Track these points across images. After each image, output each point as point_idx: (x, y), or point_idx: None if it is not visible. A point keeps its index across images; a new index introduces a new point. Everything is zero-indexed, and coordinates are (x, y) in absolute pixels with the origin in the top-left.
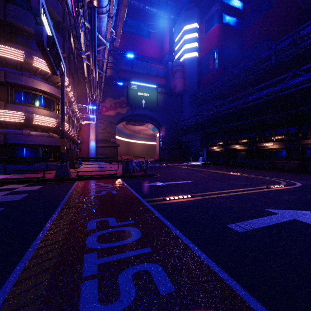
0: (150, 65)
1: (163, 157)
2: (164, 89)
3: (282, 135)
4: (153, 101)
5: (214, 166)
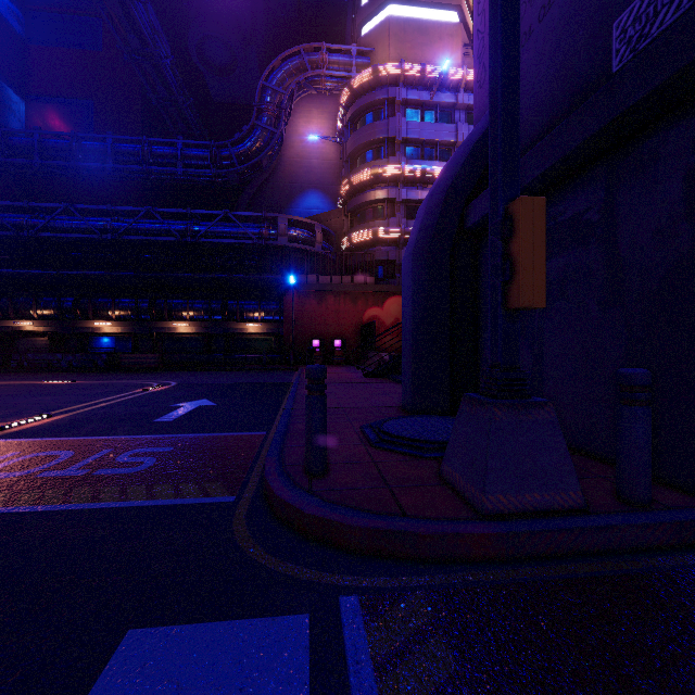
0: None
1: None
2: None
3: (128, 310)
4: None
5: None
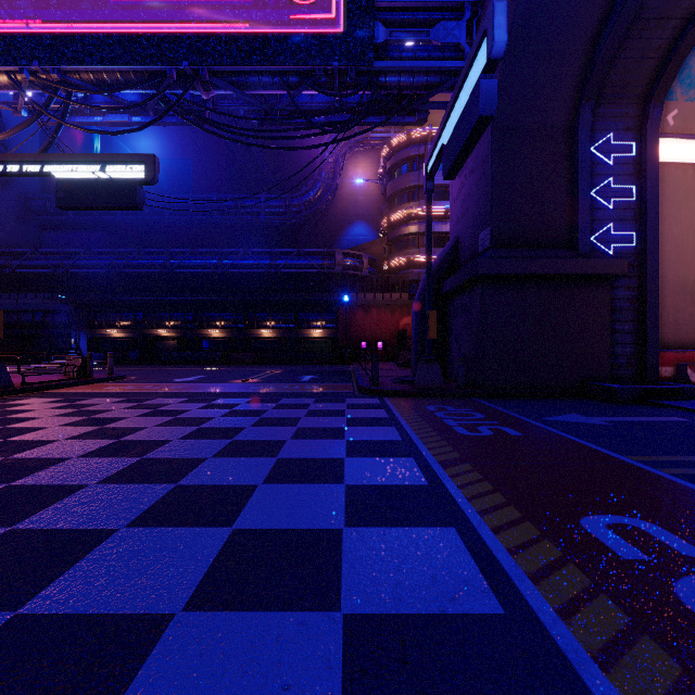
0: None
1: None
2: None
3: (230, 321)
4: None
5: (138, 365)
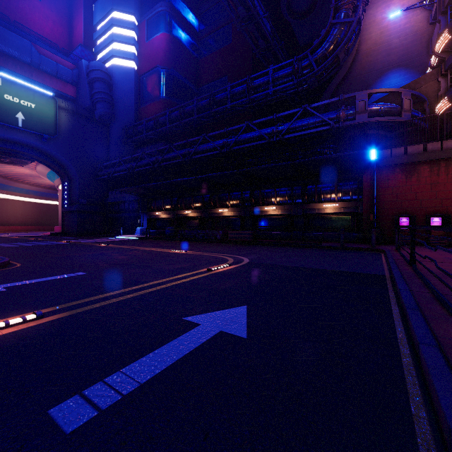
0: (39, 49)
1: (69, 228)
2: (73, 105)
3: (237, 200)
4: (45, 121)
5: (155, 241)
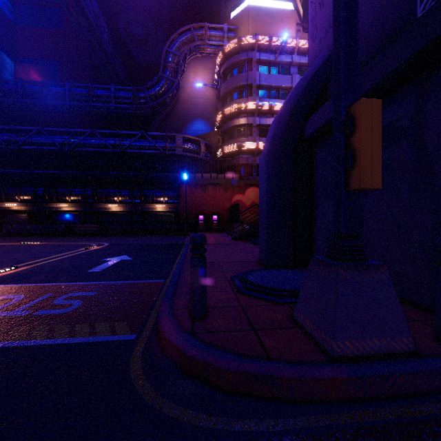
0: None
1: None
2: None
3: (79, 196)
4: None
5: None
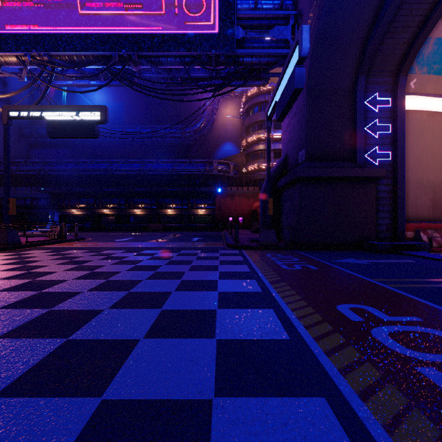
0: None
1: None
2: None
3: (147, 204)
4: None
5: (90, 231)
